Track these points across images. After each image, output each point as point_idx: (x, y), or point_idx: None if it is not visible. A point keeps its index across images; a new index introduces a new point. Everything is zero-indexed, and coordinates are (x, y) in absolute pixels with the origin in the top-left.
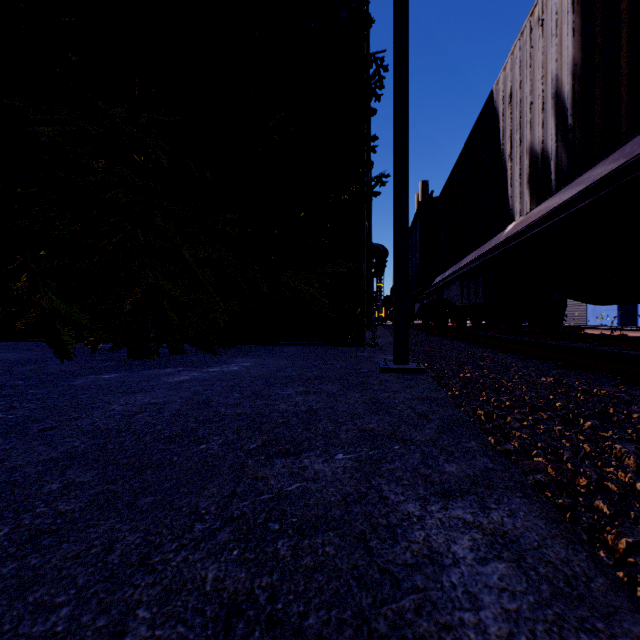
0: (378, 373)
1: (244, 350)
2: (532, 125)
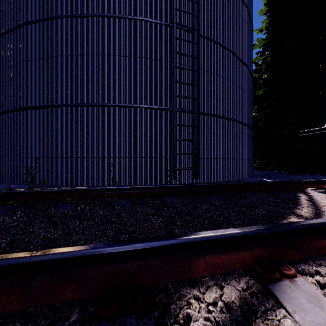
0: None
1: None
2: None
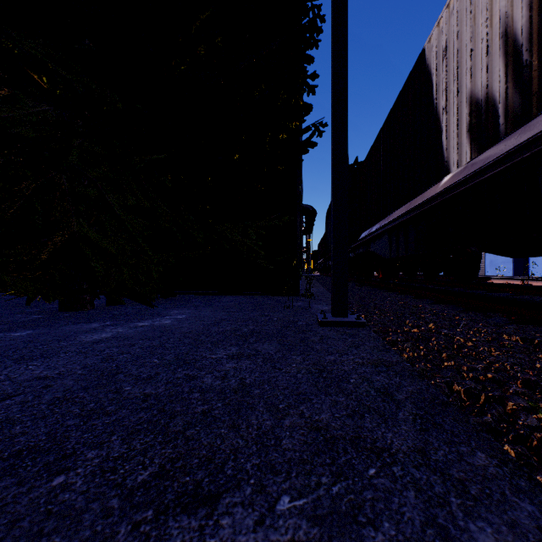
0: (317, 327)
1: (183, 300)
2: (473, 72)
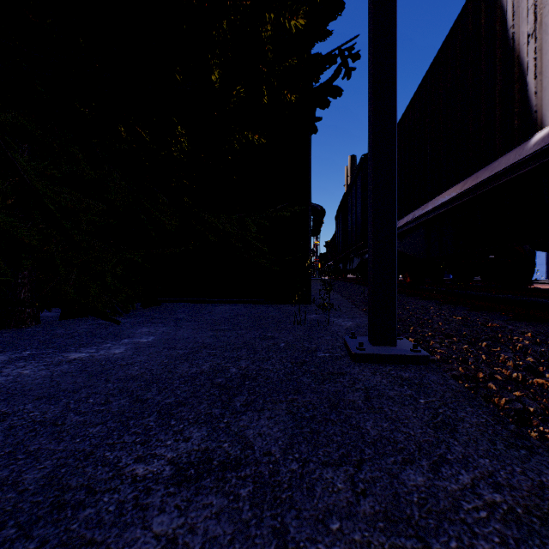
0: (350, 363)
1: (166, 311)
2: None
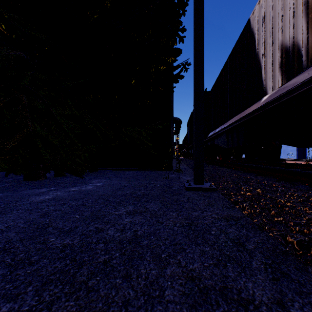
0: (184, 191)
1: (102, 173)
2: (283, 30)
